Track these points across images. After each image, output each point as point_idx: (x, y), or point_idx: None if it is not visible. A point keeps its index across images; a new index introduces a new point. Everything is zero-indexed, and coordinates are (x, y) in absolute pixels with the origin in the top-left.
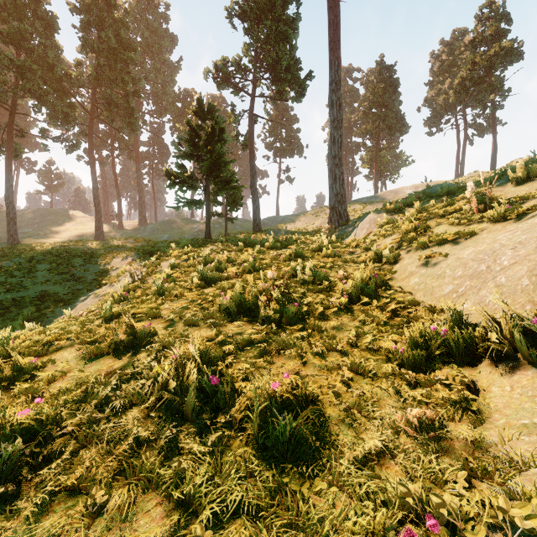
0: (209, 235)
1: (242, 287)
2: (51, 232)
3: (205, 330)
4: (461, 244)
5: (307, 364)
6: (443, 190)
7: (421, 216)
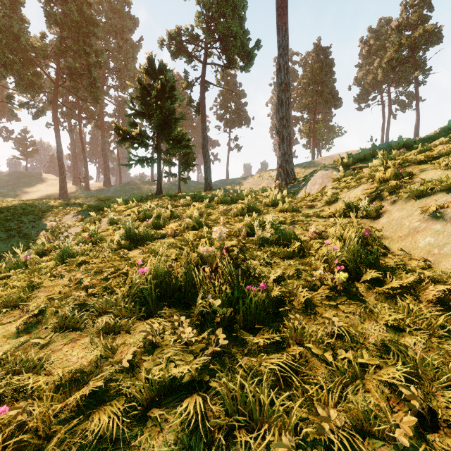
0: (160, 192)
1: (180, 248)
2: (24, 192)
3: (88, 340)
4: None
5: None
6: (398, 143)
7: (393, 164)
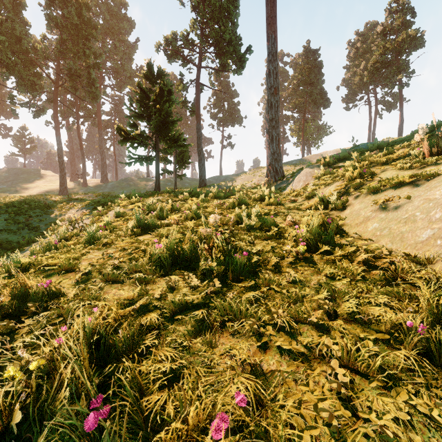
0: (158, 188)
1: (182, 234)
2: (23, 188)
3: (128, 288)
4: (423, 186)
5: (268, 348)
6: (373, 145)
7: (362, 165)
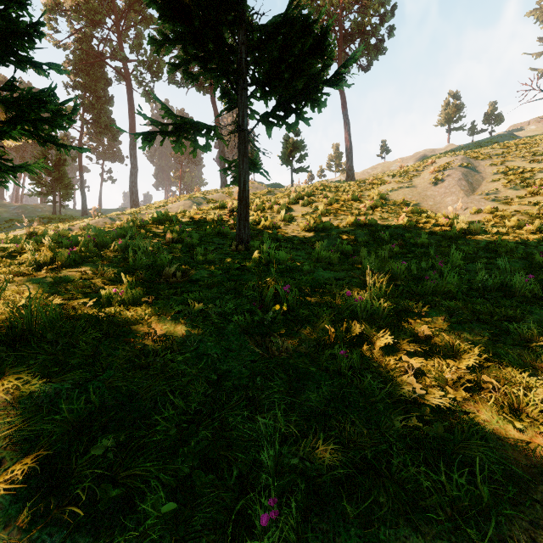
0: (55, 213)
1: None
2: None
3: None
4: None
5: None
6: None
7: None
